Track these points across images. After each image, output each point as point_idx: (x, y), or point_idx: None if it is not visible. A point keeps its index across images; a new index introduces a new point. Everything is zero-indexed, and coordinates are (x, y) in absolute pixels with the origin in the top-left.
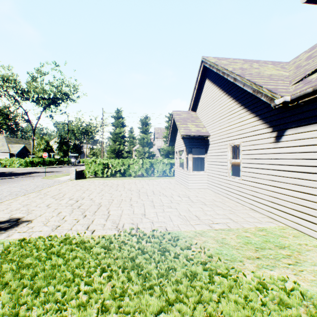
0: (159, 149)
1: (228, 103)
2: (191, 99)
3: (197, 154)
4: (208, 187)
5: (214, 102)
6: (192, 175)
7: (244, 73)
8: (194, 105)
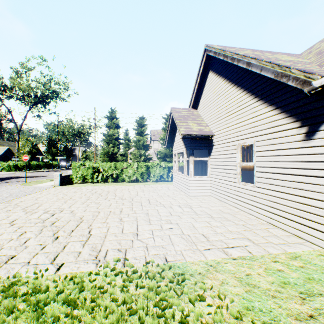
0: (155, 152)
1: (237, 96)
2: (192, 94)
3: (197, 157)
4: (211, 194)
5: (219, 96)
6: (193, 181)
7: (260, 57)
8: (195, 101)
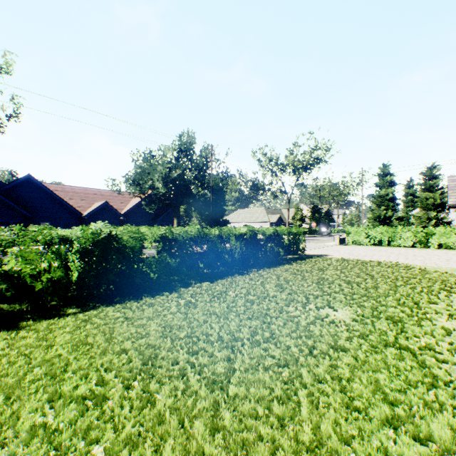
0: None
1: None
2: None
3: None
4: None
5: None
6: None
7: None
8: None
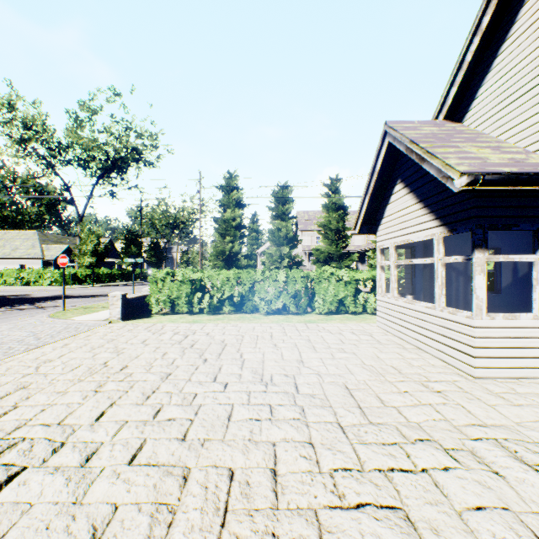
0: (306, 251)
1: None
2: (453, 77)
3: None
4: None
5: None
6: (488, 328)
7: None
8: (456, 100)
